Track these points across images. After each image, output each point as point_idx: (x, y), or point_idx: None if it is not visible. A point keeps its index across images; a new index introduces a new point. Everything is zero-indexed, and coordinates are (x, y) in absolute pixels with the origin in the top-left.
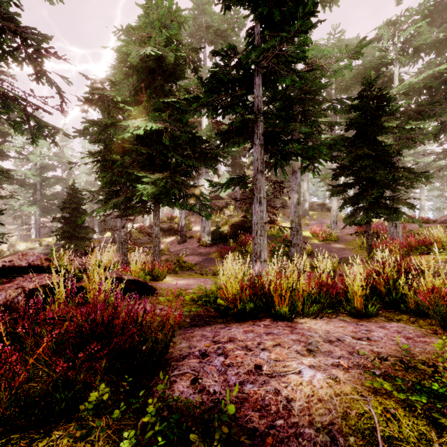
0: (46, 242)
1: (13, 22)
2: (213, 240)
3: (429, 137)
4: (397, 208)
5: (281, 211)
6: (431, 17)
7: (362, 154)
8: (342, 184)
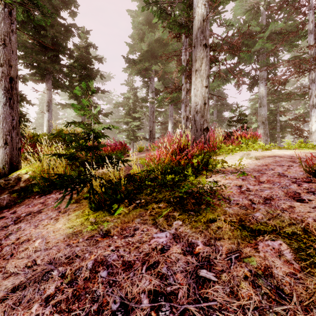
0: None
1: (227, 104)
2: None
3: None
4: None
5: None
6: None
7: None
8: None
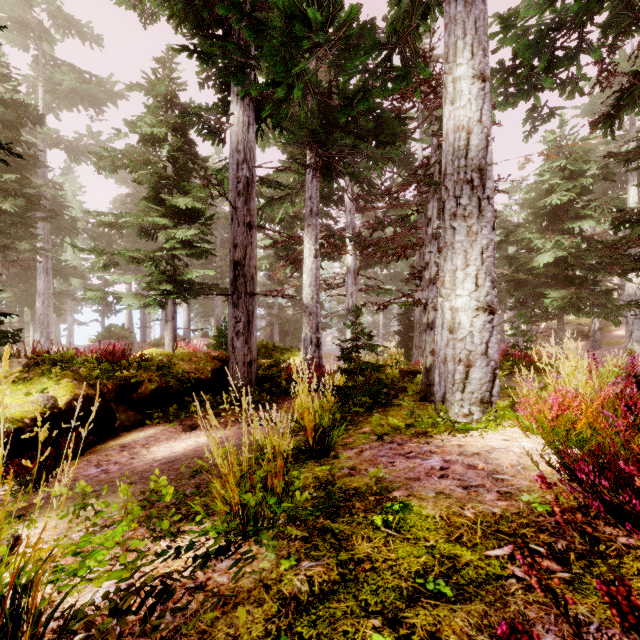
0: None
1: None
2: None
3: None
4: None
5: None
6: None
7: None
8: None
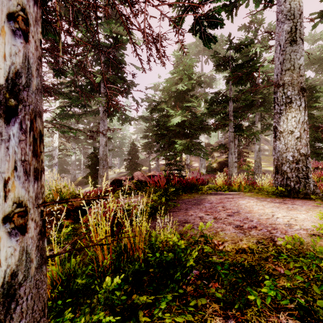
0: (117, 171)
1: (124, 79)
2: (207, 172)
3: None
4: (320, 153)
5: None
6: None
7: None
8: None
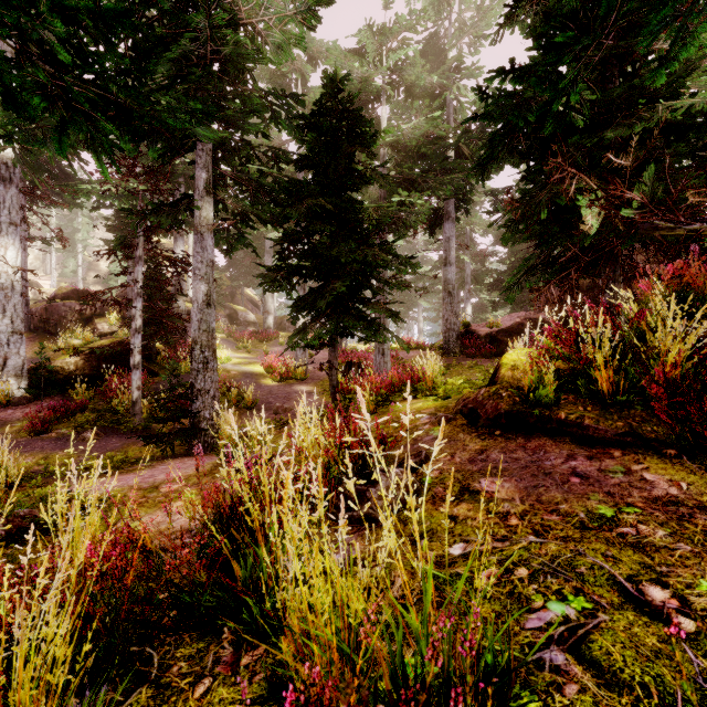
0: None
1: None
2: (28, 389)
3: (422, 221)
4: (375, 318)
5: (225, 328)
6: (427, 59)
7: (318, 210)
8: (285, 267)
